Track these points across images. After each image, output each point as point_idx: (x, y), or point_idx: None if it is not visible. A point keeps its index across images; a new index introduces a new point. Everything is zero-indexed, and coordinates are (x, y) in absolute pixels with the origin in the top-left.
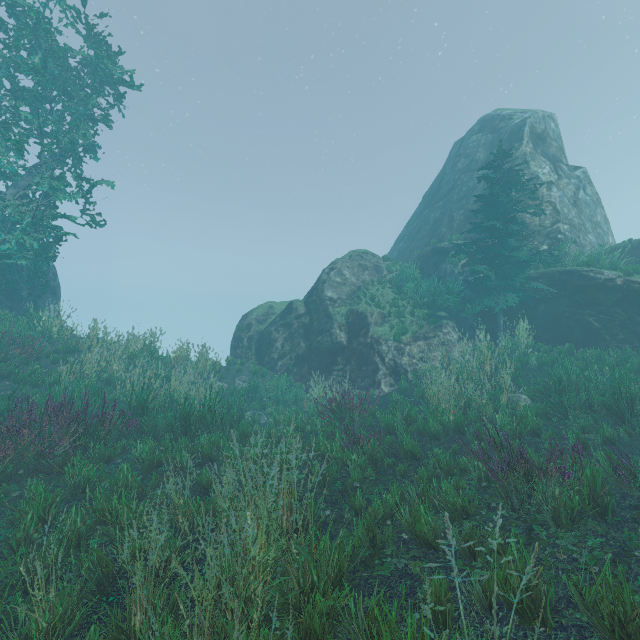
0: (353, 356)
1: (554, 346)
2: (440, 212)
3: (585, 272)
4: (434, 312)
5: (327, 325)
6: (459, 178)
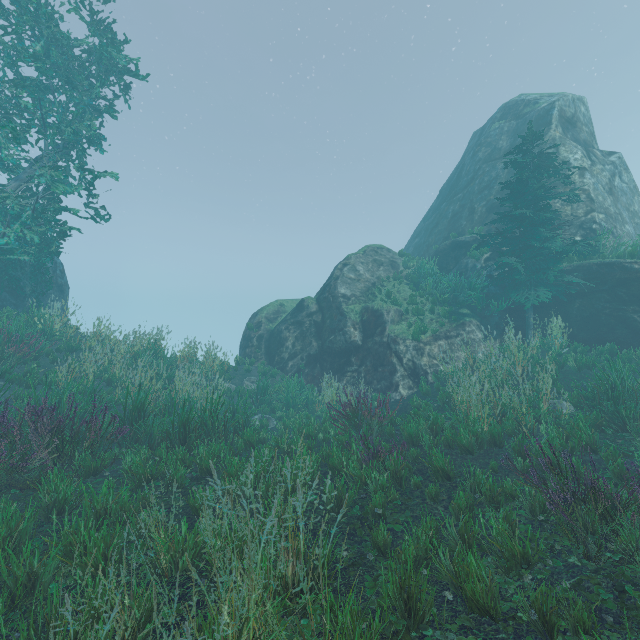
0: (368, 356)
1: (592, 346)
2: (459, 204)
3: (628, 264)
4: (455, 309)
5: (340, 323)
6: (480, 168)
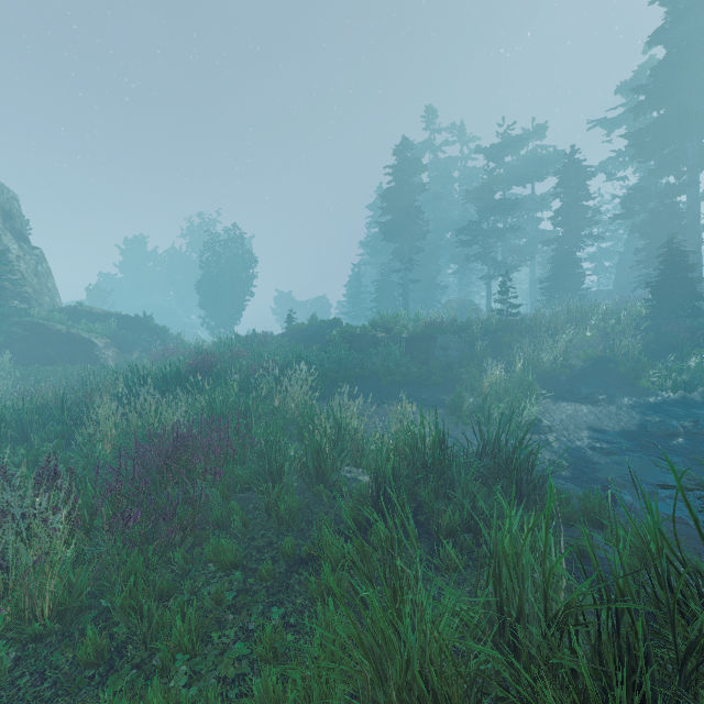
0: None
1: (28, 367)
2: None
3: (47, 325)
4: None
5: None
6: None
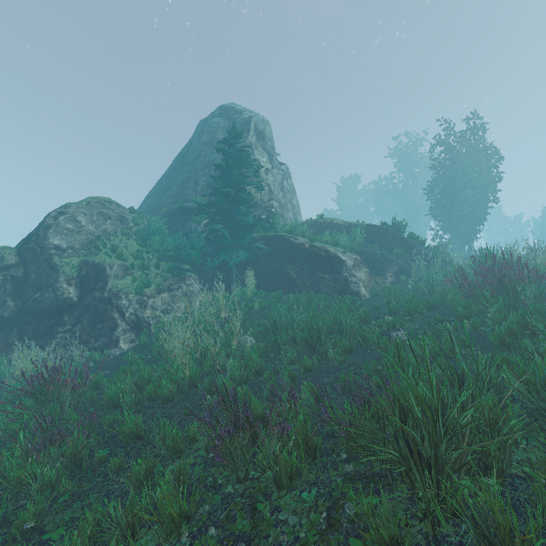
0: (86, 313)
1: (270, 292)
2: (187, 176)
3: (288, 237)
4: (179, 265)
5: (50, 278)
6: (203, 150)
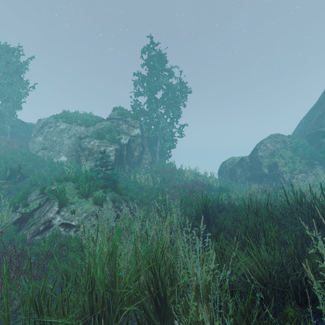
0: (270, 178)
1: None
2: (322, 111)
3: None
4: (312, 161)
5: (259, 166)
6: None
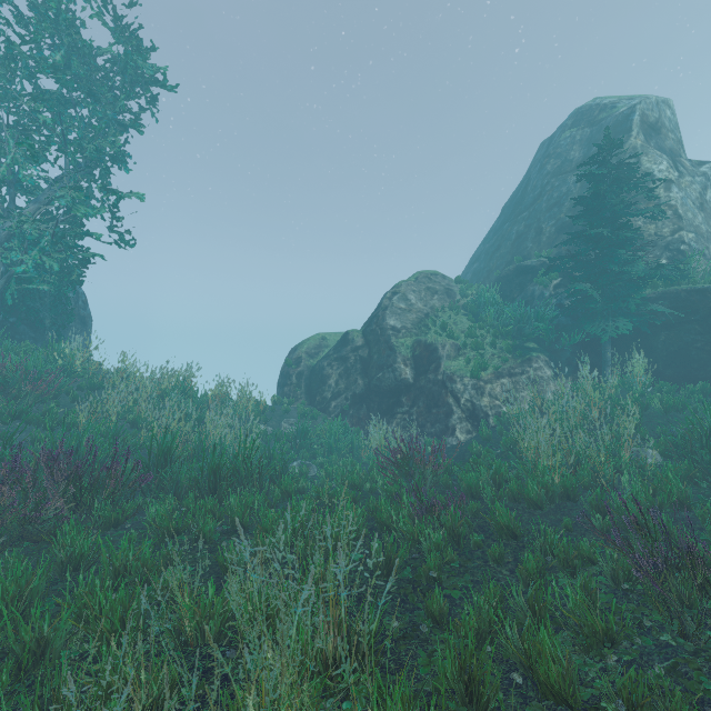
0: (421, 396)
1: (680, 385)
2: (525, 224)
3: None
4: (520, 343)
5: (389, 359)
6: (548, 183)
